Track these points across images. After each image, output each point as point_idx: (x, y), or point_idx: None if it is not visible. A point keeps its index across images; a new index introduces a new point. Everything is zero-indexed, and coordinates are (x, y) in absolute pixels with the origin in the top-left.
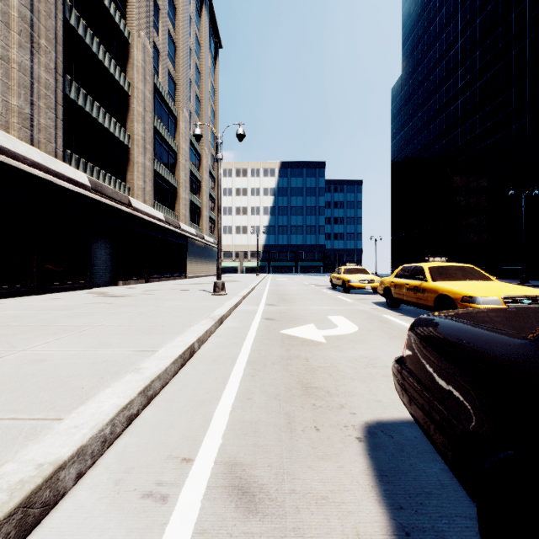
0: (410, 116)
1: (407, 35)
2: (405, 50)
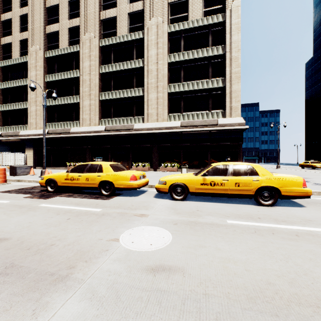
0: (319, 80)
1: (316, 36)
2: (315, 44)
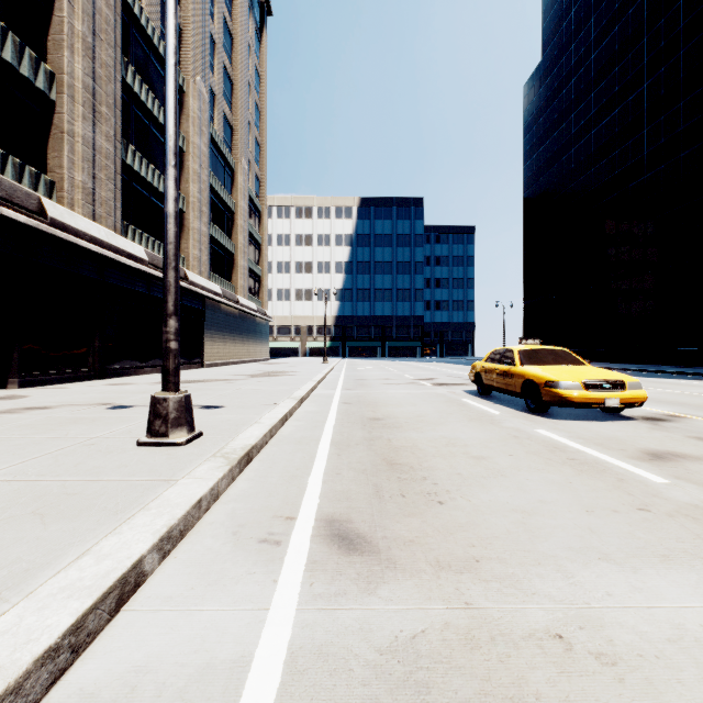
0: (555, 122)
1: (550, 2)
2: (547, 24)
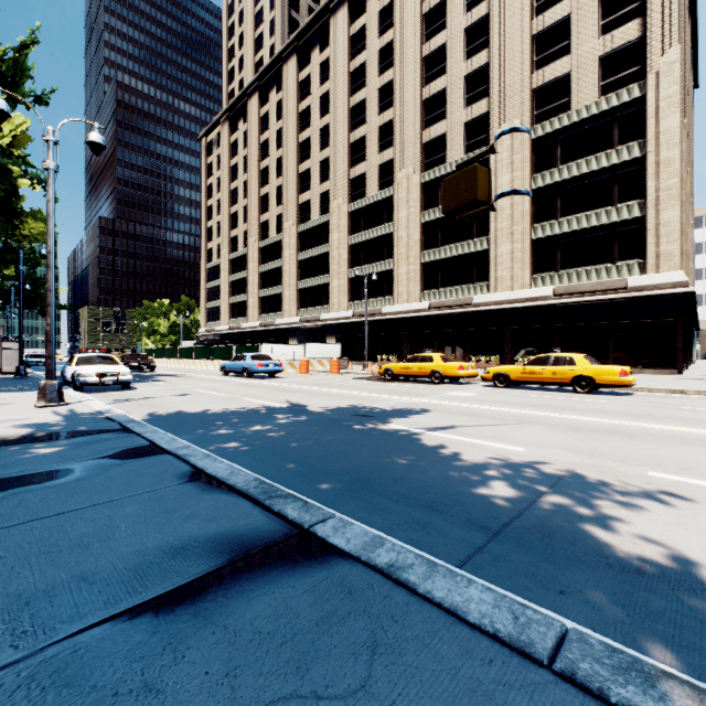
0: None
1: None
2: None
